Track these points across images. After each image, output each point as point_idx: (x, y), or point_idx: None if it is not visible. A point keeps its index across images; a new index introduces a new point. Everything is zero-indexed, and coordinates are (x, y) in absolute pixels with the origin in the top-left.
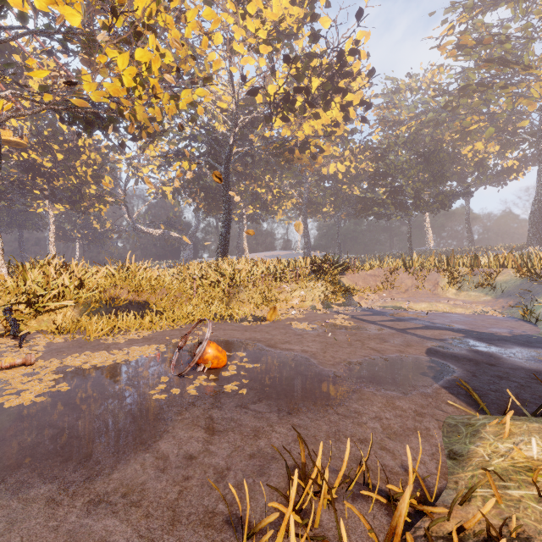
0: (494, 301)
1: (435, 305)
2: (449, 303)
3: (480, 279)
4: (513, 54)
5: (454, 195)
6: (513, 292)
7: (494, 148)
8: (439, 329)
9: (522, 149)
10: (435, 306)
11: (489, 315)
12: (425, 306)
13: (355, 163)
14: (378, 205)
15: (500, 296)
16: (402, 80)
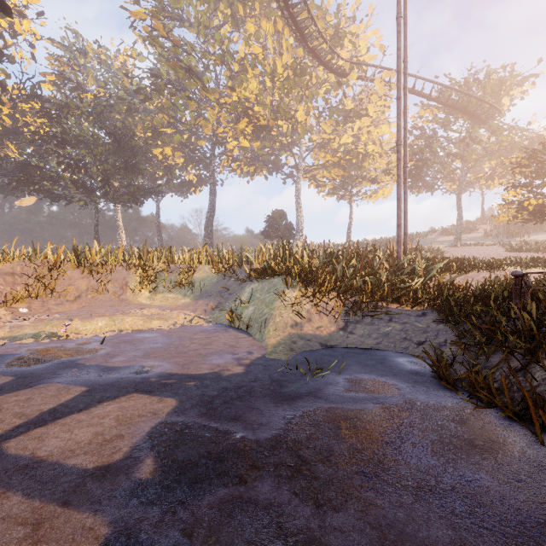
0: (195, 303)
1: (121, 319)
2: (142, 313)
3: (177, 276)
4: (197, 71)
5: (146, 191)
6: (212, 291)
7: (179, 160)
8: (121, 396)
9: (199, 168)
10: (121, 322)
11: (194, 325)
12: (103, 325)
13: (12, 111)
14: (52, 180)
15: (200, 297)
16: (90, 43)
